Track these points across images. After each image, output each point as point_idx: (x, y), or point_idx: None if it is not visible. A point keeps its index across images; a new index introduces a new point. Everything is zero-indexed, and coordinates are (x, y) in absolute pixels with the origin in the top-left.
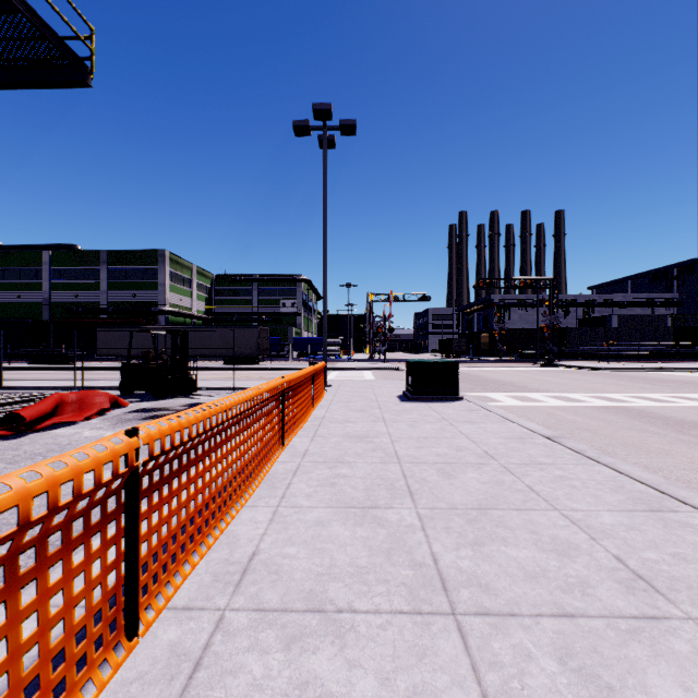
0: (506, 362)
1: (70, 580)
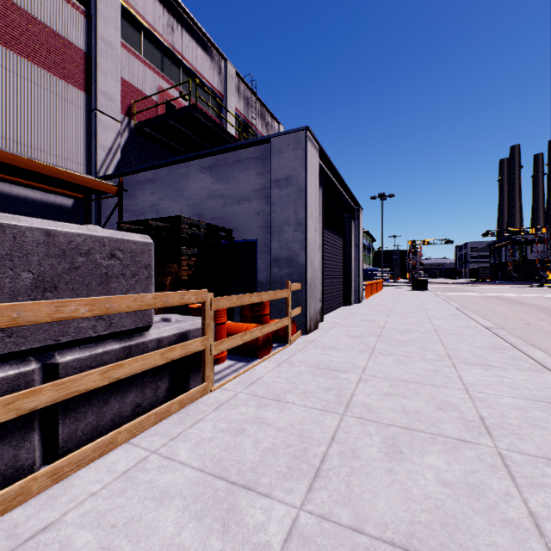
0: (508, 284)
1: (370, 288)
